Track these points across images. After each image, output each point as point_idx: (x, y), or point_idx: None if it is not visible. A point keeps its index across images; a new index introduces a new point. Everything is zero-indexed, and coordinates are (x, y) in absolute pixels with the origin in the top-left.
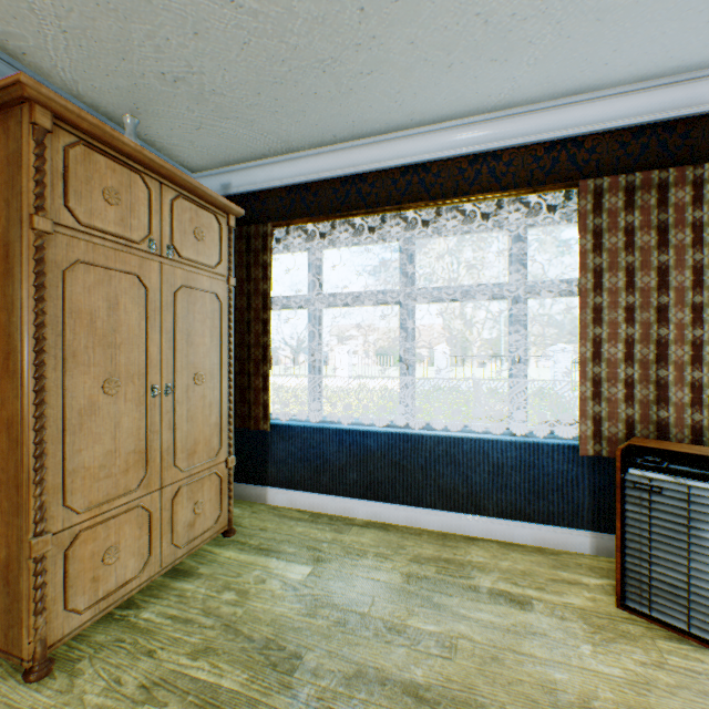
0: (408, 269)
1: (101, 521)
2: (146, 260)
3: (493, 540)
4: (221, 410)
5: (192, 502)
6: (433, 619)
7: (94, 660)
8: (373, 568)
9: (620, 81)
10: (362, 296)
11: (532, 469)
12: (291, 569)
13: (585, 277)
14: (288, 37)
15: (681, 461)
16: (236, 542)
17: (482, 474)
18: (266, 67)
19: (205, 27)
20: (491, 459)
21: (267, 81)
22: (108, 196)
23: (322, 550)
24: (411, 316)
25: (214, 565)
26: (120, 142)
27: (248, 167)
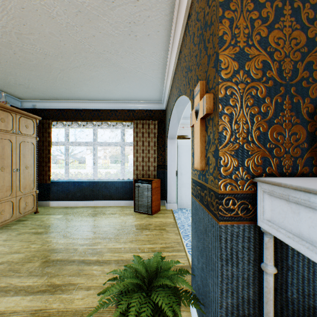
0: (95, 137)
1: (1, 203)
2: (12, 135)
3: (116, 206)
4: (34, 176)
5: (25, 202)
6: (92, 218)
7: (2, 233)
8: (81, 213)
9: (140, 100)
10: (82, 143)
11: (125, 187)
12: (57, 216)
13: (135, 142)
14: (56, 84)
15: (145, 181)
16: (39, 214)
17: (113, 190)
18: (50, 87)
19: (32, 80)
20: (115, 186)
21: (50, 88)
22: (2, 120)
23: (67, 212)
24: (96, 149)
25: (33, 218)
26: (6, 107)
27: (43, 101)
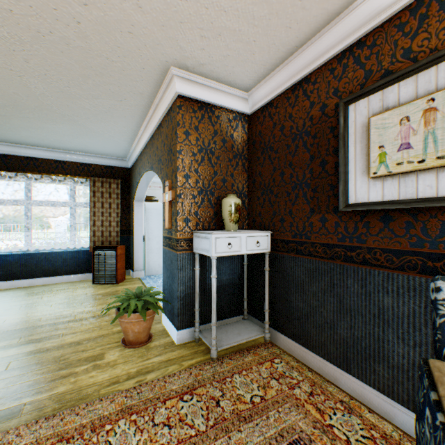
0: (29, 193)
1: None
2: None
3: (64, 282)
4: None
5: None
6: (37, 296)
7: None
8: (14, 295)
9: (100, 154)
10: (6, 201)
11: (77, 258)
12: None
13: (92, 203)
14: None
15: (108, 248)
16: None
17: (60, 263)
18: None
19: None
20: (63, 257)
21: None
22: None
23: None
24: (31, 210)
25: None
26: None
27: None
